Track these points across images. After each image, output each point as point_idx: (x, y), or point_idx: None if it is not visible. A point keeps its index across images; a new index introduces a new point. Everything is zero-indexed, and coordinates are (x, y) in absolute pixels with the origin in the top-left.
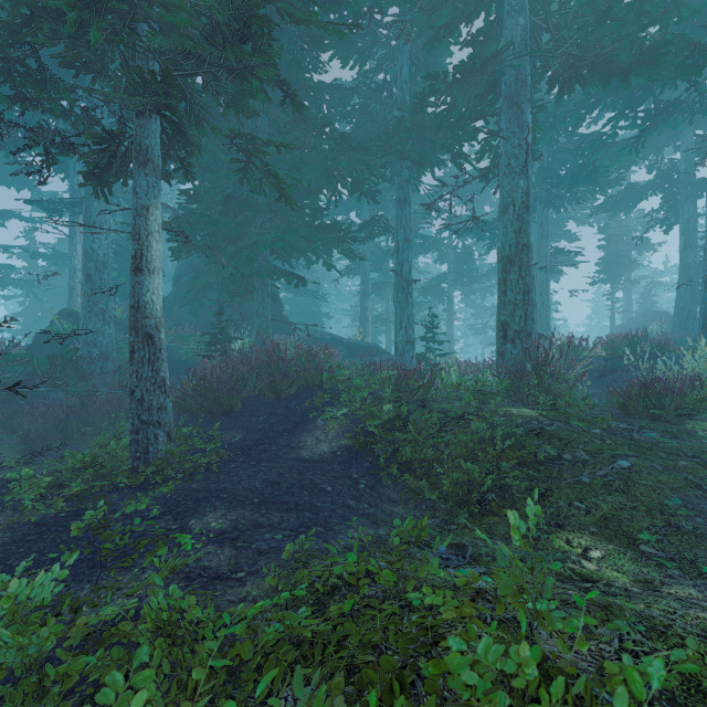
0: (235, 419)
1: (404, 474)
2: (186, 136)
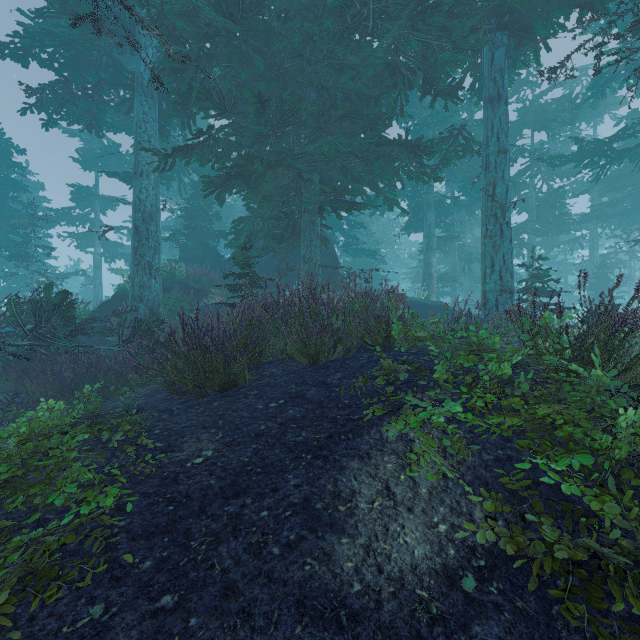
0: (231, 402)
1: None
2: None
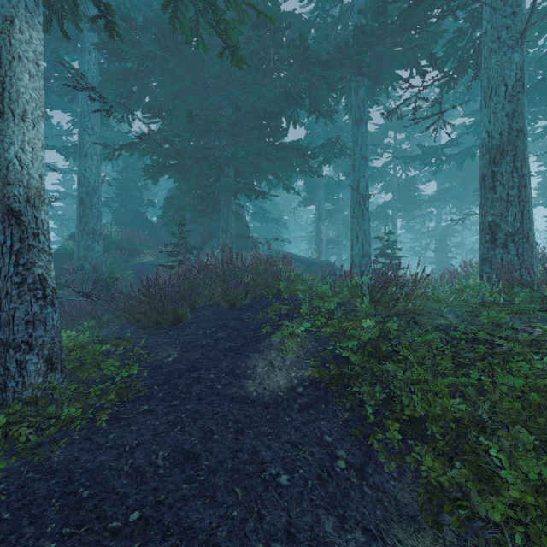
0: (181, 331)
1: (412, 441)
2: None
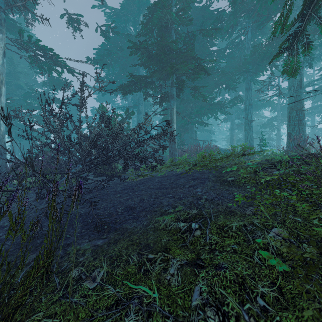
0: None
1: None
2: (182, 90)
